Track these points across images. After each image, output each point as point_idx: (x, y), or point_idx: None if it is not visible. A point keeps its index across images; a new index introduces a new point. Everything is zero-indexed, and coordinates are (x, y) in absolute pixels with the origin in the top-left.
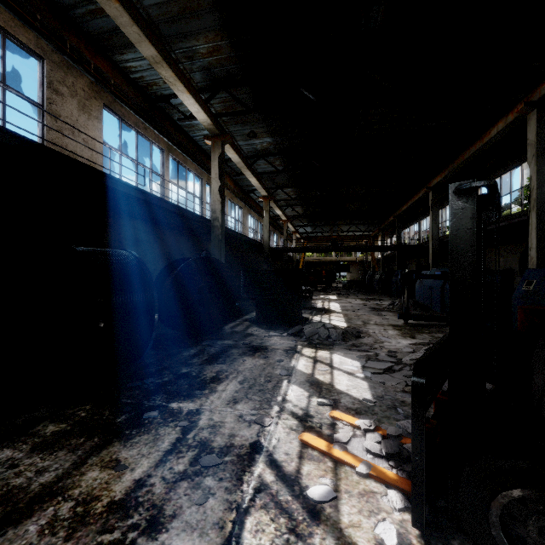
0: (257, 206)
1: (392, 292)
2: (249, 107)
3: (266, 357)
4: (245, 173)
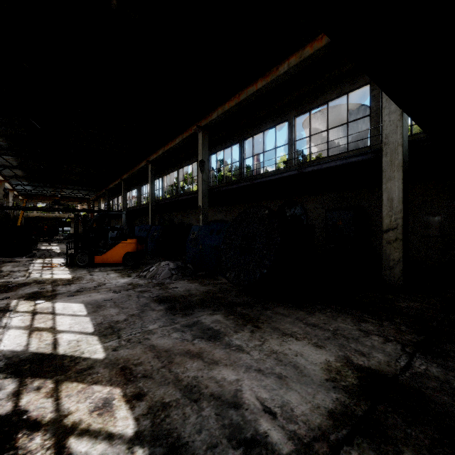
0: None
1: None
2: None
3: (19, 262)
4: None
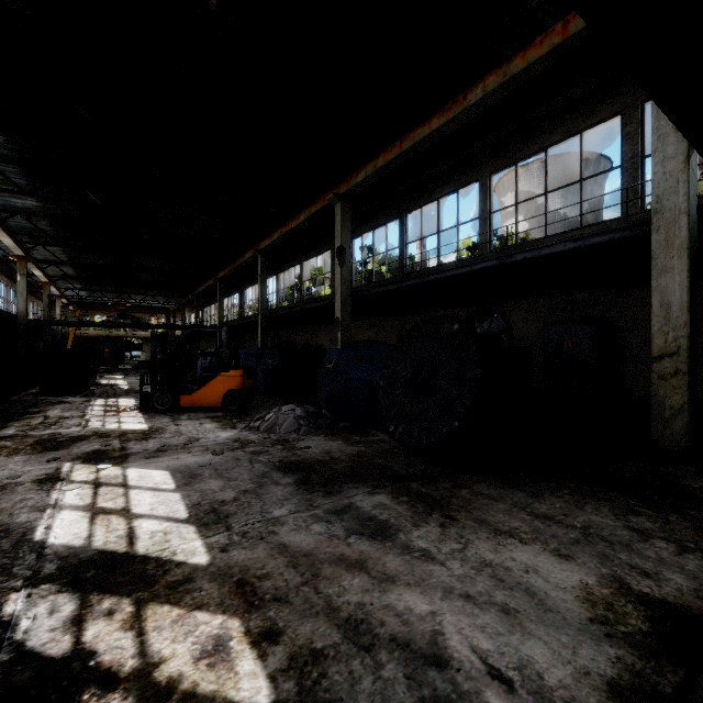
0: None
1: None
2: (24, 190)
3: (71, 403)
4: None
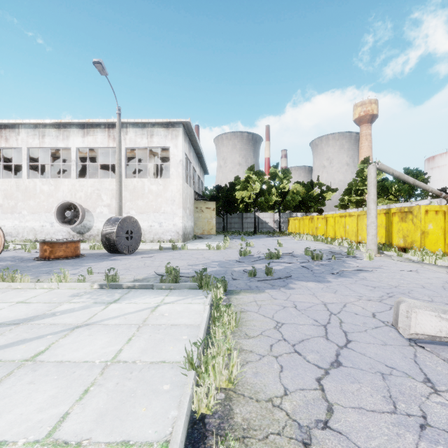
0: None
1: None
2: None
3: None
4: None
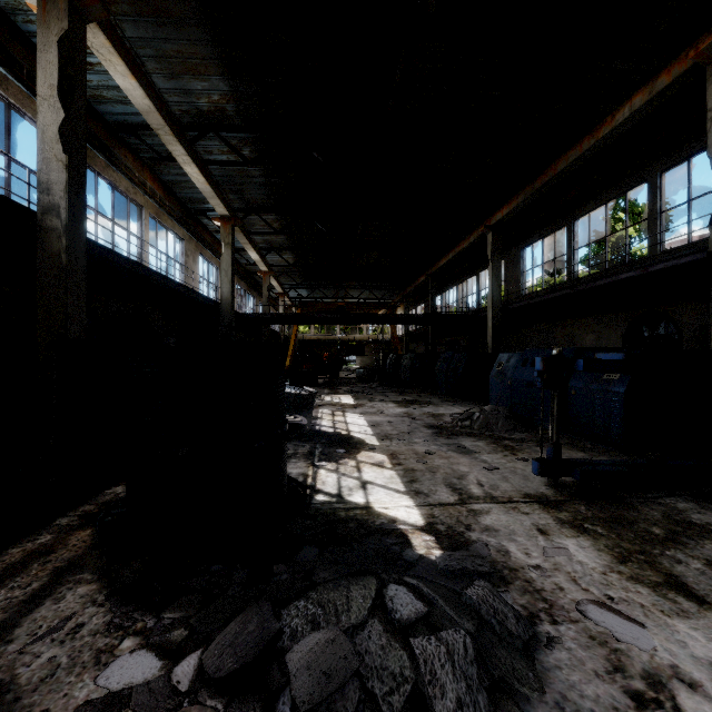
0: (217, 244)
1: (436, 387)
2: None
3: None
4: (172, 148)
